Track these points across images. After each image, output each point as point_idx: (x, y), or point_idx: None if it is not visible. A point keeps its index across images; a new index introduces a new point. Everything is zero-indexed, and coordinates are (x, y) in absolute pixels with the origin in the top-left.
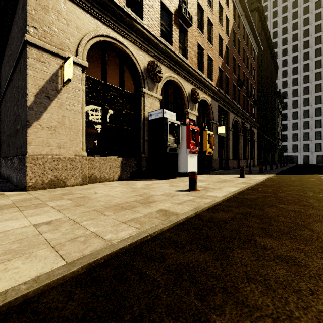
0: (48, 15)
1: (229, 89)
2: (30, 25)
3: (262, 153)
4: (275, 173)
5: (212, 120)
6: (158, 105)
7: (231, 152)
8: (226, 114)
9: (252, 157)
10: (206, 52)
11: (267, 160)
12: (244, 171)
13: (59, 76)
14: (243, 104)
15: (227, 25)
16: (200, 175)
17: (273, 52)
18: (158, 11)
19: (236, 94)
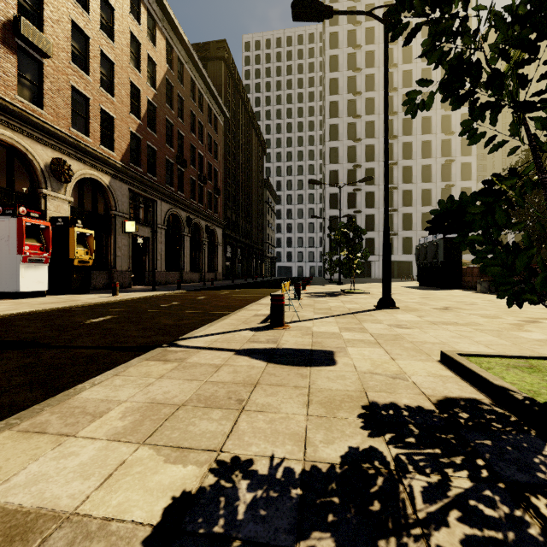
0: None
1: (158, 167)
2: None
3: (237, 262)
4: (193, 289)
5: (113, 211)
6: None
7: (162, 261)
8: (153, 204)
9: (215, 267)
10: (98, 104)
11: (249, 272)
12: (117, 288)
13: None
14: (193, 191)
15: (154, 71)
16: (55, 296)
17: (256, 125)
18: None
19: (174, 176)
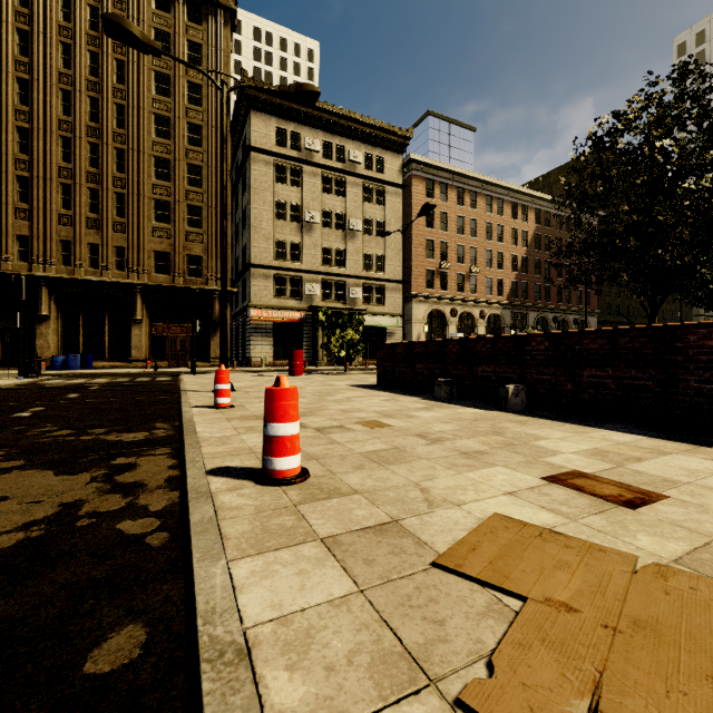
0: (417, 311)
1: (529, 292)
2: (413, 317)
3: None
4: None
5: (503, 326)
6: (456, 328)
7: None
8: (526, 315)
9: None
10: (495, 278)
11: None
12: None
13: (419, 329)
14: (560, 295)
15: (526, 236)
16: None
17: None
18: (456, 280)
19: (542, 292)
